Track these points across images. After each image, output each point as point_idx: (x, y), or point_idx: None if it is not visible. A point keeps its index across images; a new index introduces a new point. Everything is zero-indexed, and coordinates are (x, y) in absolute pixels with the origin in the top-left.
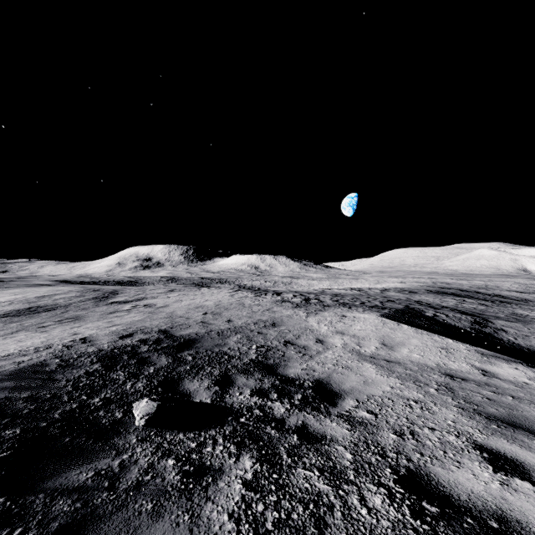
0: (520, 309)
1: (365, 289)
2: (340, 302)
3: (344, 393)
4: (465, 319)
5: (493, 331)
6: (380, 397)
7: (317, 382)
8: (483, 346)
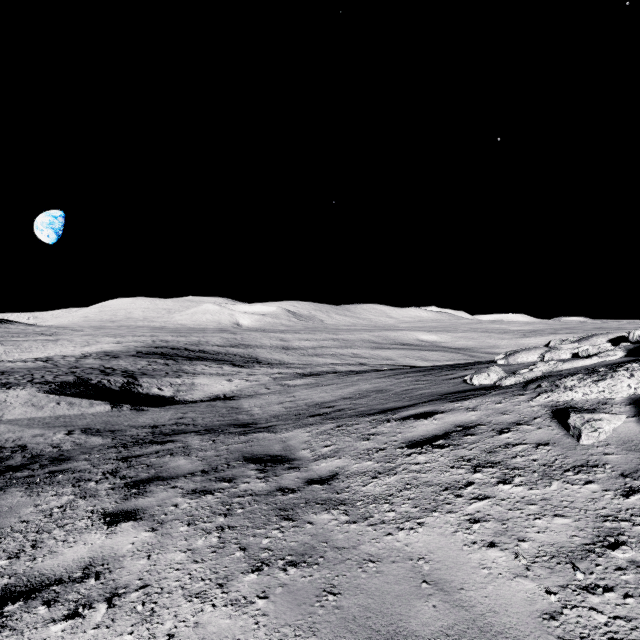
0: (187, 365)
1: (57, 358)
2: (2, 382)
3: None
4: (121, 382)
5: (134, 387)
6: None
7: None
8: (113, 398)
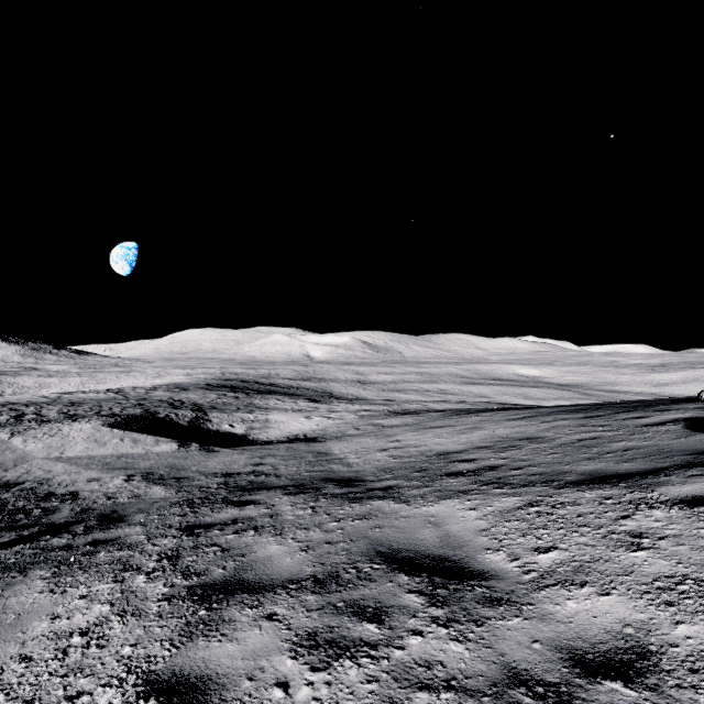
0: (259, 399)
1: (128, 390)
2: (70, 414)
3: (27, 481)
4: (190, 416)
5: (203, 422)
6: (53, 476)
7: (5, 482)
8: (180, 435)
